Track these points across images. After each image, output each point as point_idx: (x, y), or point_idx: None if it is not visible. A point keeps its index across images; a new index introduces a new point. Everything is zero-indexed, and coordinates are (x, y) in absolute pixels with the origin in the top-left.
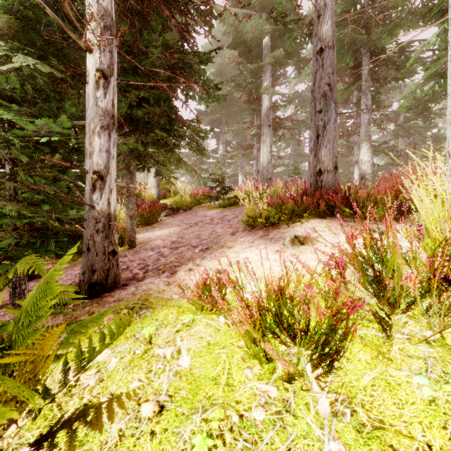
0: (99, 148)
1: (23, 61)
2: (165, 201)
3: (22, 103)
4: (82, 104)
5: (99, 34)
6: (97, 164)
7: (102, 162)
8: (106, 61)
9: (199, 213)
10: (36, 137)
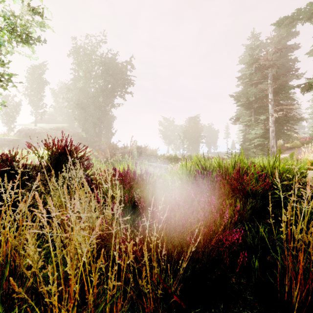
0: (272, 142)
1: (260, 131)
2: (287, 144)
3: (260, 137)
4: (266, 131)
5: (272, 125)
6: (272, 144)
7: (272, 144)
8: (273, 128)
9: (302, 149)
10: (262, 141)
